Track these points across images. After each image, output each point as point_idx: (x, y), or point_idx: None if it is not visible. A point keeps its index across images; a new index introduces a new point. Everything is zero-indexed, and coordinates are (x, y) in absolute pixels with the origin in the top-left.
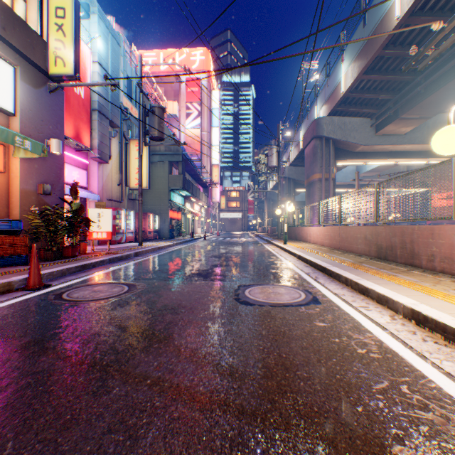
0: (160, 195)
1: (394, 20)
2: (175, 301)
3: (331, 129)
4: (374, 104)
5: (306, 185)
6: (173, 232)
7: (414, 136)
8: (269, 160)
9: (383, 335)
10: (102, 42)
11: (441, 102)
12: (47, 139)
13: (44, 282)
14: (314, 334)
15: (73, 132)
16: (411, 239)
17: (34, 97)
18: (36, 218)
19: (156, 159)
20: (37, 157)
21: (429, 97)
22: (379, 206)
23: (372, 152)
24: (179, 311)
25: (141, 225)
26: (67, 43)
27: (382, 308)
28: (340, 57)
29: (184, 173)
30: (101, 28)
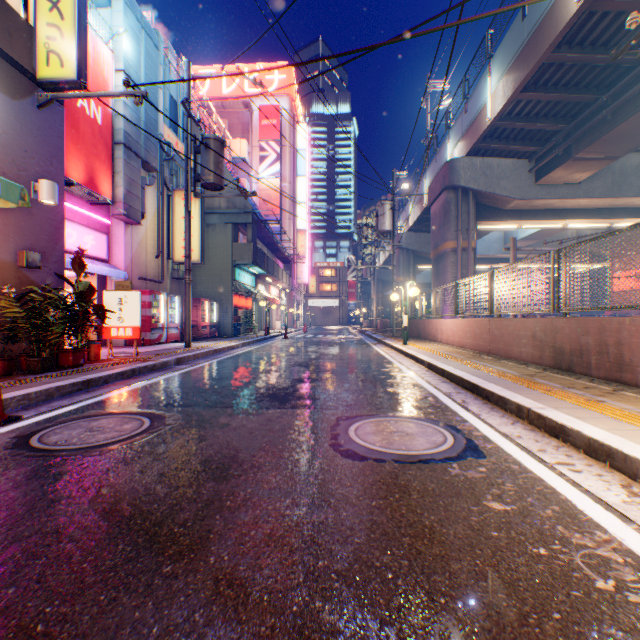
0: (220, 272)
1: (573, 4)
2: (227, 450)
3: (471, 175)
4: (534, 139)
5: (433, 259)
6: (239, 327)
7: (592, 185)
8: (380, 221)
9: (632, 538)
10: (130, 41)
11: (638, 133)
12: (34, 181)
13: (11, 412)
14: (492, 534)
15: (84, 175)
16: (618, 340)
17: (11, 112)
18: (14, 305)
19: (213, 220)
20: (13, 207)
21: (620, 126)
22: (559, 286)
23: (530, 210)
24: (230, 473)
25: (188, 317)
26: (65, 29)
27: (600, 468)
28: (486, 69)
29: (255, 240)
30: (128, 21)
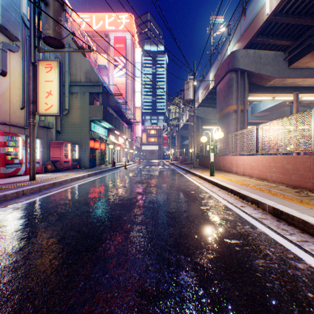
0: (80, 125)
1: None
2: None
3: (247, 61)
4: (292, 35)
5: (218, 118)
6: (94, 162)
7: None
8: (186, 93)
9: None
10: None
11: None
12: None
13: None
14: None
15: None
16: None
17: None
18: None
19: (76, 90)
20: None
21: None
22: None
23: (281, 87)
24: None
25: (32, 154)
26: None
27: None
28: None
29: (105, 105)
30: None
